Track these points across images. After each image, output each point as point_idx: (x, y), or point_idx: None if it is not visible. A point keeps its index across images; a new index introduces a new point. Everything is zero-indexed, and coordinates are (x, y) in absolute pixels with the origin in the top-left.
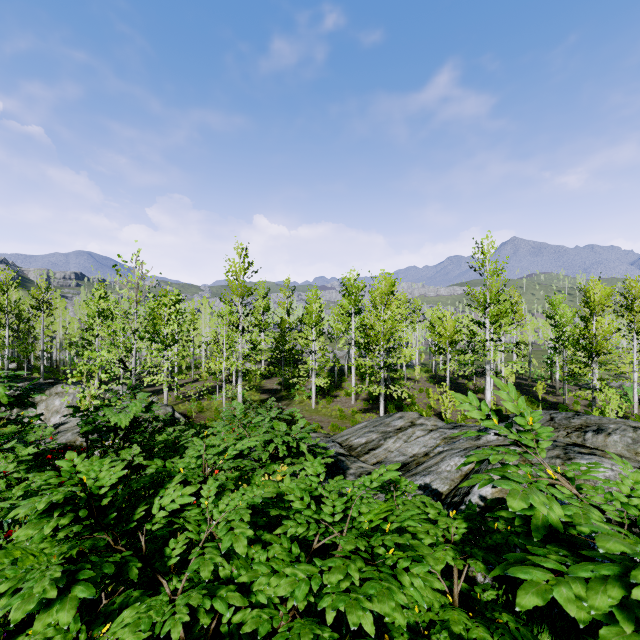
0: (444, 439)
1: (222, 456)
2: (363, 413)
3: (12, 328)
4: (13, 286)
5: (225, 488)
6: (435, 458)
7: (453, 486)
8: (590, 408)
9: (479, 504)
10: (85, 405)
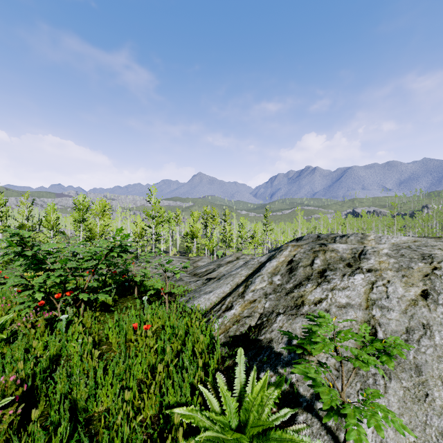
0: None
1: None
2: None
3: None
4: None
5: None
6: None
7: None
8: None
9: None
10: None
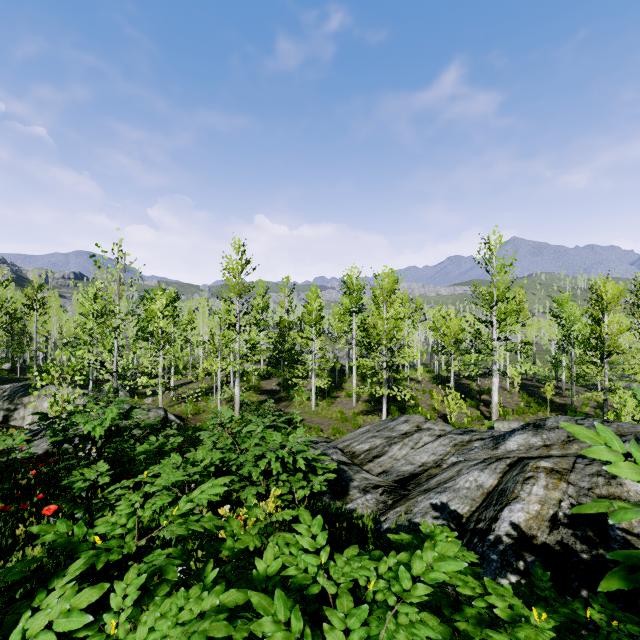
0: (454, 446)
1: (170, 510)
2: (365, 415)
3: (5, 327)
4: (4, 284)
5: (190, 538)
6: (449, 470)
7: (474, 507)
8: (599, 410)
9: (511, 534)
10: (56, 411)
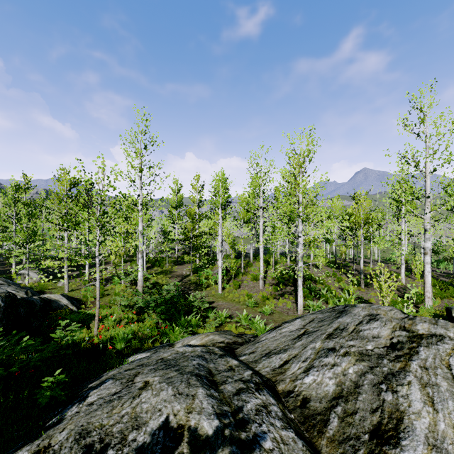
0: None
1: None
2: (274, 299)
3: None
4: None
5: None
6: None
7: None
8: None
9: None
10: None
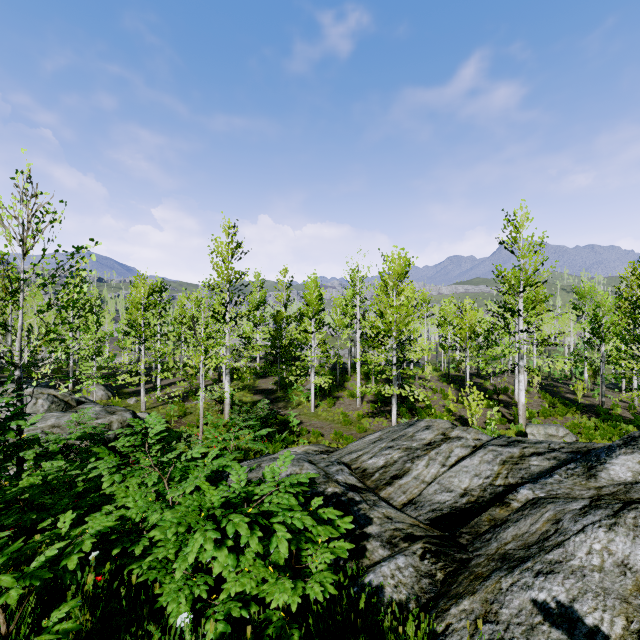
0: (504, 464)
1: None
2: (371, 417)
3: None
4: None
5: None
6: (531, 516)
7: (636, 621)
8: (632, 411)
9: None
10: None
